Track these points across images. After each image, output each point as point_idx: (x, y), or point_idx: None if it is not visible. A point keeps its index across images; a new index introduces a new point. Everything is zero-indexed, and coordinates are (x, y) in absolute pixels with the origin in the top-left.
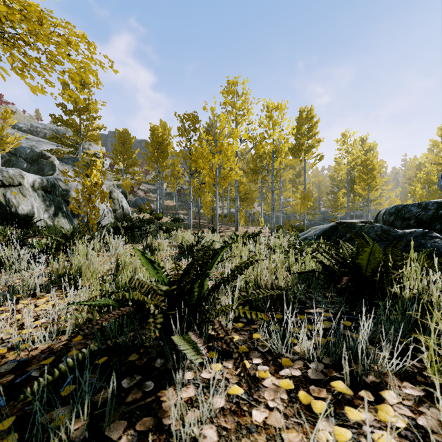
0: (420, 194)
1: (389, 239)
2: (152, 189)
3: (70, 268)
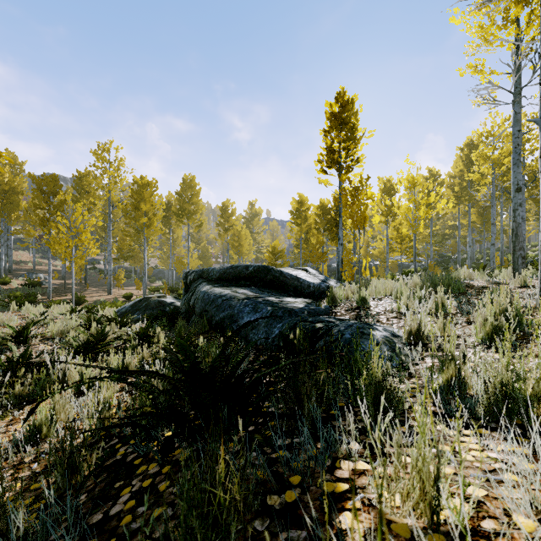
0: (270, 261)
1: (161, 306)
2: None
3: None
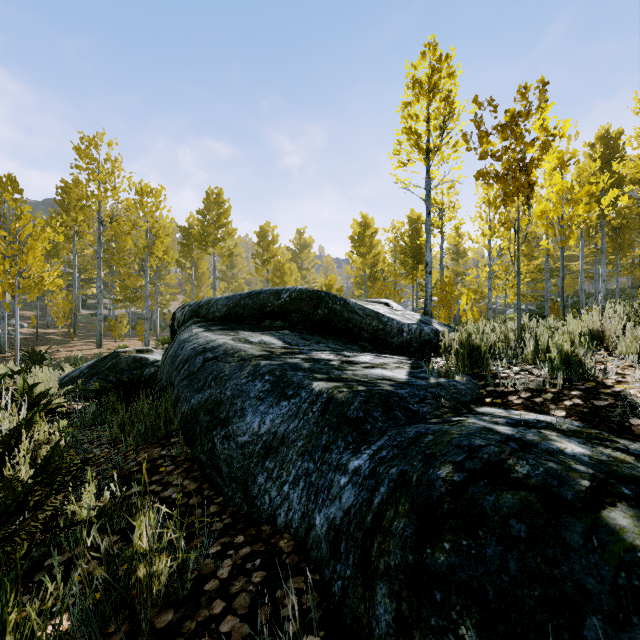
0: None
1: (138, 367)
2: None
3: None
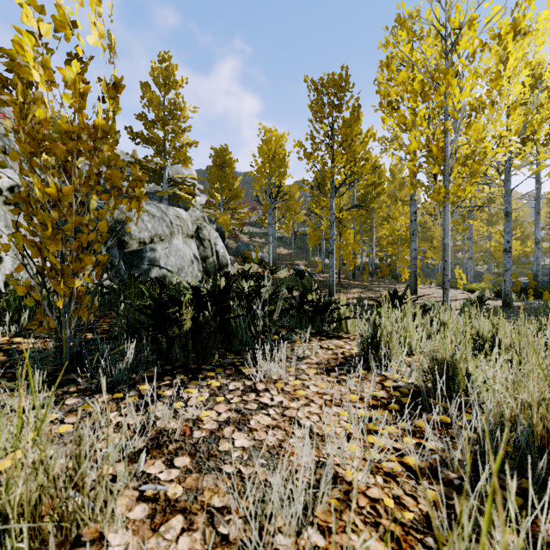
0: None
1: None
2: (259, 233)
3: None
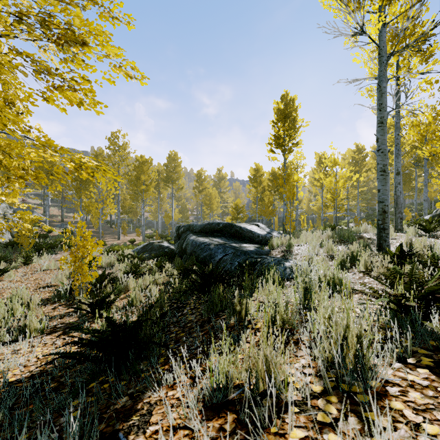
0: (234, 215)
1: (161, 248)
2: (31, 194)
3: (49, 264)
